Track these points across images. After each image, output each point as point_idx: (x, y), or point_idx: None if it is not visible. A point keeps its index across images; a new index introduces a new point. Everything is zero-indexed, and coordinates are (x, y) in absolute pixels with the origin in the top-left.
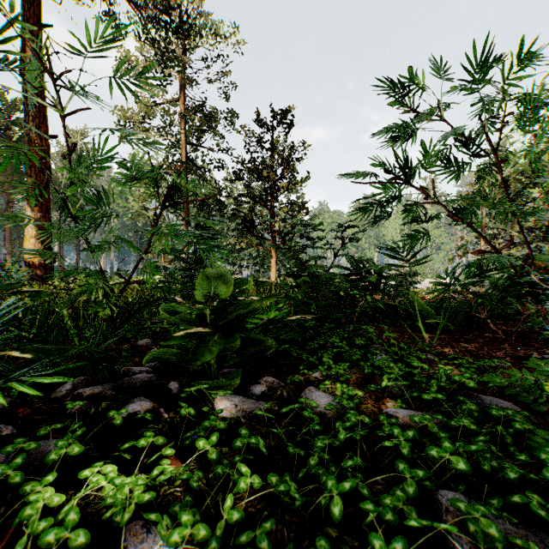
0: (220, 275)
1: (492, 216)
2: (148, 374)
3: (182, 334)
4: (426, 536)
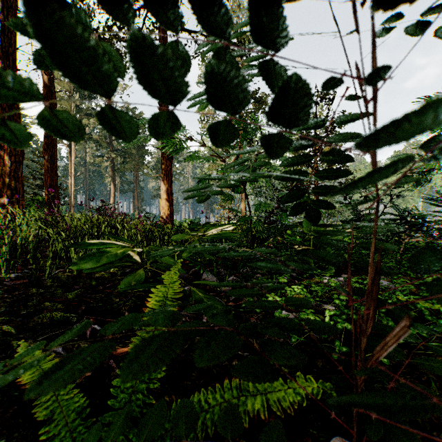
0: None
1: None
2: None
3: (300, 248)
4: (441, 314)
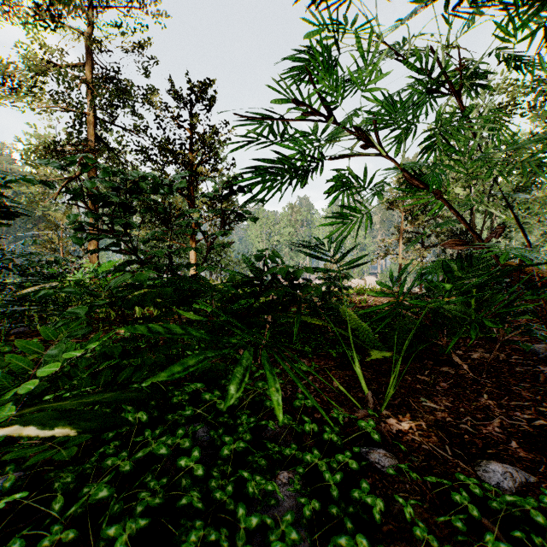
0: None
1: (408, 220)
2: None
3: None
4: None
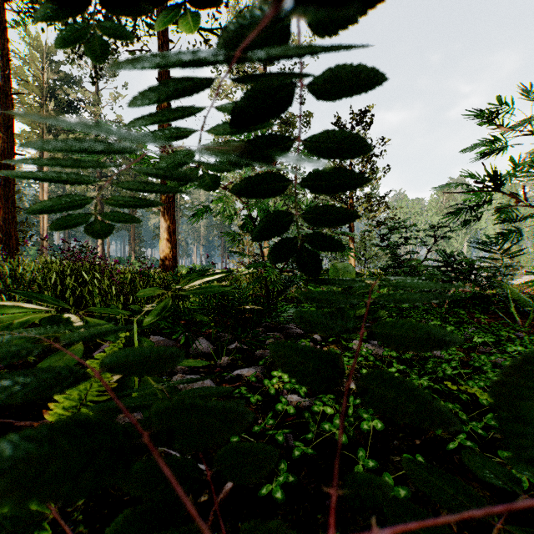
0: (344, 267)
1: None
2: (298, 329)
3: None
4: None
